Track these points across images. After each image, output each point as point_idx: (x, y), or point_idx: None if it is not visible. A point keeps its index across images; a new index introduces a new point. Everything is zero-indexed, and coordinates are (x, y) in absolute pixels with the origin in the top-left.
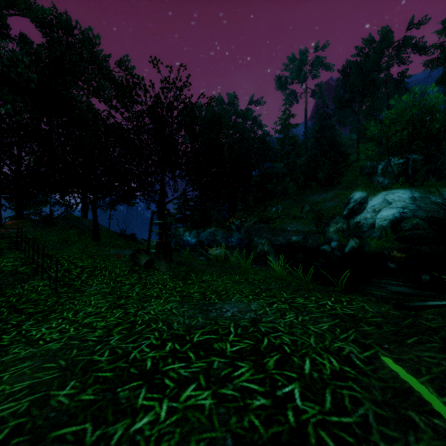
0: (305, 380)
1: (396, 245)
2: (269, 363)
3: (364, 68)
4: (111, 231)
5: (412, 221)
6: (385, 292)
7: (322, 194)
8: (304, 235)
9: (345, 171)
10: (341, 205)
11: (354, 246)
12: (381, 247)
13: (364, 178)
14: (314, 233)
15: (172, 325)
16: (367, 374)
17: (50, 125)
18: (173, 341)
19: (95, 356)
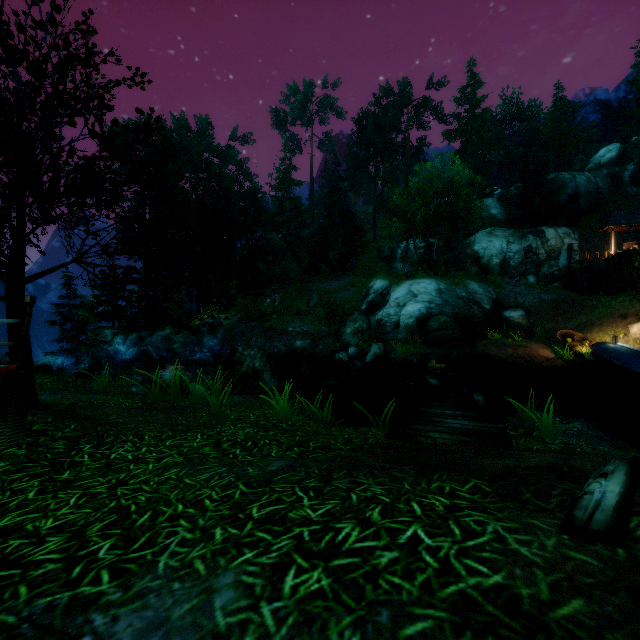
0: None
1: (424, 350)
2: None
3: (383, 123)
4: None
5: (440, 318)
6: (444, 432)
7: (333, 281)
8: (313, 338)
9: (361, 252)
10: (359, 297)
11: (378, 353)
12: (408, 352)
13: (382, 263)
14: (326, 335)
15: None
16: None
17: None
18: None
19: None
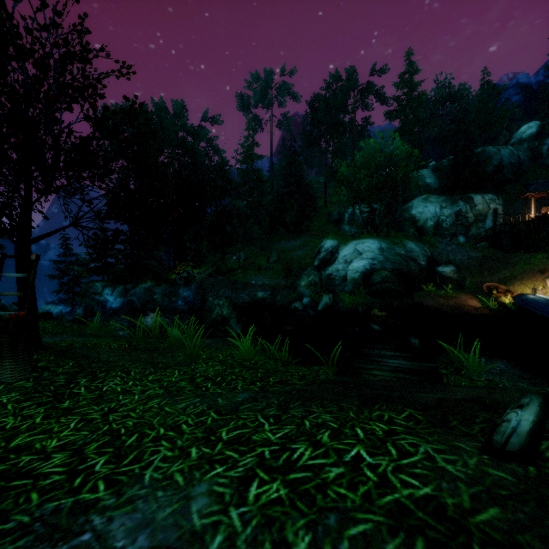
0: None
1: (368, 300)
2: None
3: (332, 105)
4: None
5: (382, 273)
6: (385, 370)
7: (290, 241)
8: (272, 290)
9: (314, 216)
10: (312, 255)
11: (328, 302)
12: (354, 302)
13: (332, 226)
14: (284, 287)
15: None
16: None
17: None
18: None
19: None
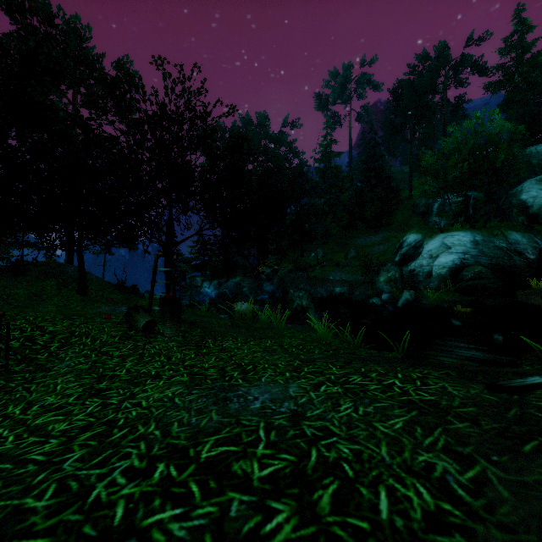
0: (384, 536)
1: (456, 297)
2: (322, 501)
3: (418, 89)
4: (104, 282)
5: (475, 269)
6: (454, 358)
7: (369, 237)
8: (350, 285)
9: (397, 209)
10: (393, 250)
11: (409, 299)
12: (440, 299)
13: (417, 218)
14: (361, 283)
15: (170, 429)
16: (480, 516)
17: (18, 140)
18: (167, 459)
19: (28, 498)
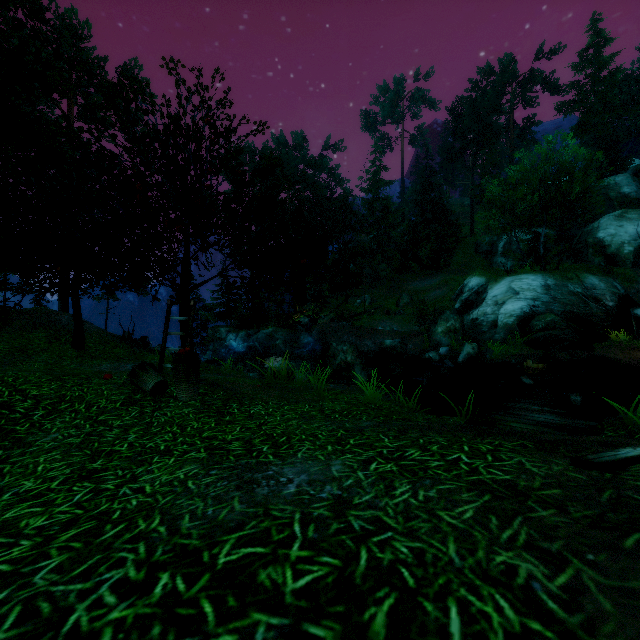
0: None
1: (525, 351)
2: (375, 622)
3: (481, 108)
4: (106, 333)
5: (546, 317)
6: (526, 423)
7: (425, 280)
8: (402, 337)
9: (456, 248)
10: (452, 296)
11: (471, 353)
12: (506, 353)
13: (480, 259)
14: (416, 334)
15: (179, 523)
16: (579, 639)
17: None
18: (173, 567)
19: None
